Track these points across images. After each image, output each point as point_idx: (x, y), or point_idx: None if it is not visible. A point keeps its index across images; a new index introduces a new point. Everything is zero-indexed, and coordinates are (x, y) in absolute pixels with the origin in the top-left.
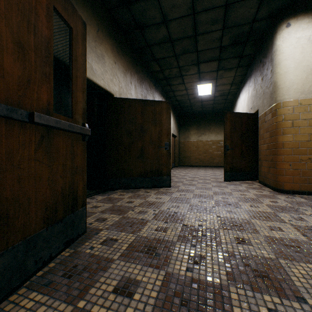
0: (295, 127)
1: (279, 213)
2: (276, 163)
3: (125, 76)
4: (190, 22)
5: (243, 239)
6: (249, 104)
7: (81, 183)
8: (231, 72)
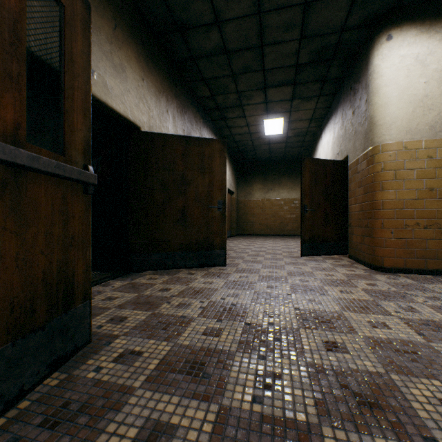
0: (399, 180)
1: (381, 301)
2: (372, 230)
3: (158, 101)
4: (254, 26)
5: (335, 343)
6: (335, 148)
7: (81, 262)
8: (311, 102)
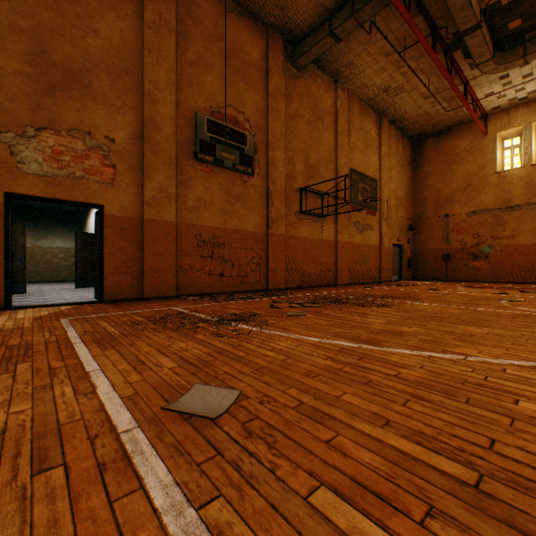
0: None
1: None
2: None
3: None
4: None
5: (84, 297)
6: None
7: None
8: None
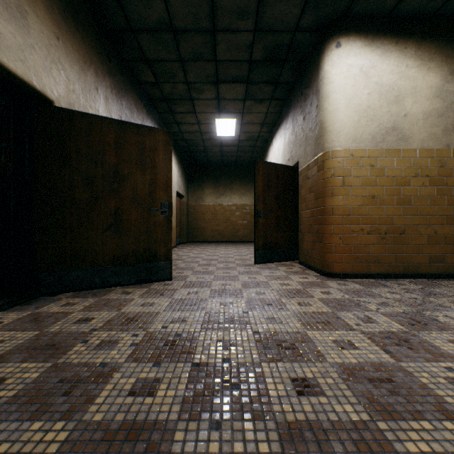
0: (347, 186)
1: (339, 312)
2: (323, 236)
3: (82, 73)
4: (205, 3)
5: (306, 380)
6: (286, 154)
7: None
8: (263, 105)
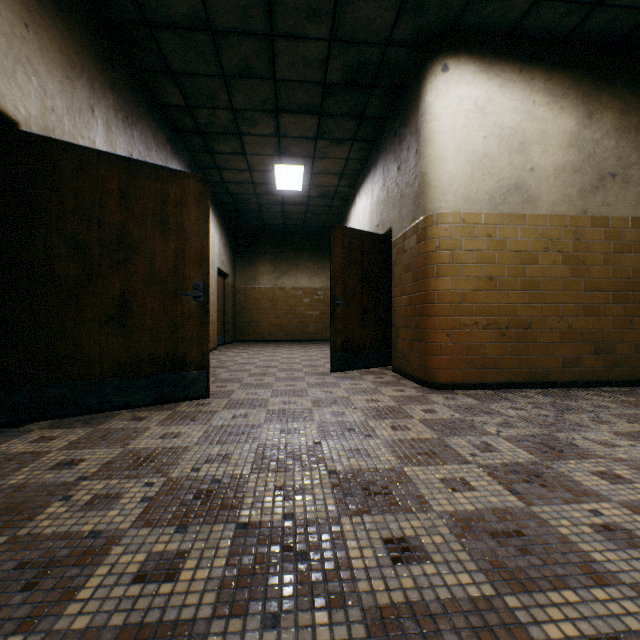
0: (456, 264)
1: (448, 438)
2: (425, 332)
3: (67, 82)
4: None
5: (405, 540)
6: (374, 218)
7: None
8: (343, 148)
